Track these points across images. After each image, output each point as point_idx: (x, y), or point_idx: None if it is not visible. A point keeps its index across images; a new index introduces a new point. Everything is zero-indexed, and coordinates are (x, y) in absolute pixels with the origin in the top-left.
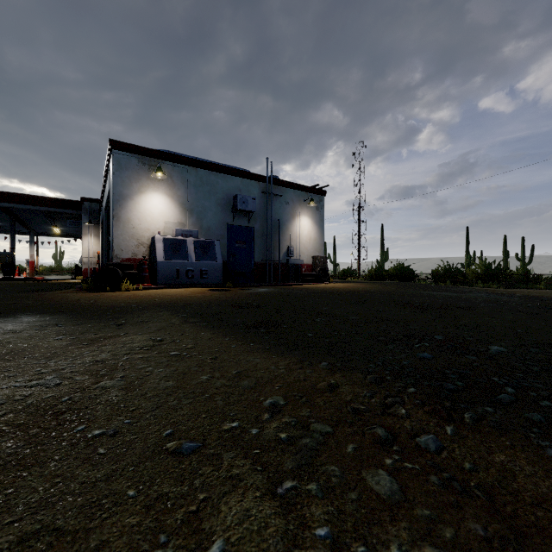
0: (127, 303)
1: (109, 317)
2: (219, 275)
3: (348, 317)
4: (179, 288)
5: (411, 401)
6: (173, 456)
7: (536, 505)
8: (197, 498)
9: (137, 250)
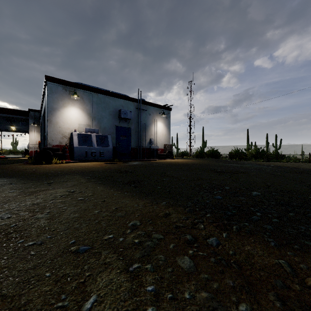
0: (55, 171)
1: (43, 179)
2: (110, 155)
3: (180, 178)
4: (87, 162)
5: (207, 221)
6: (74, 254)
7: (261, 270)
8: (85, 275)
9: (62, 140)
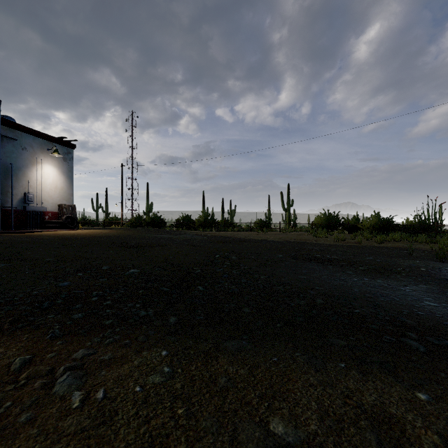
0: None
1: None
2: None
3: (43, 260)
4: None
5: None
6: None
7: None
8: None
9: None
